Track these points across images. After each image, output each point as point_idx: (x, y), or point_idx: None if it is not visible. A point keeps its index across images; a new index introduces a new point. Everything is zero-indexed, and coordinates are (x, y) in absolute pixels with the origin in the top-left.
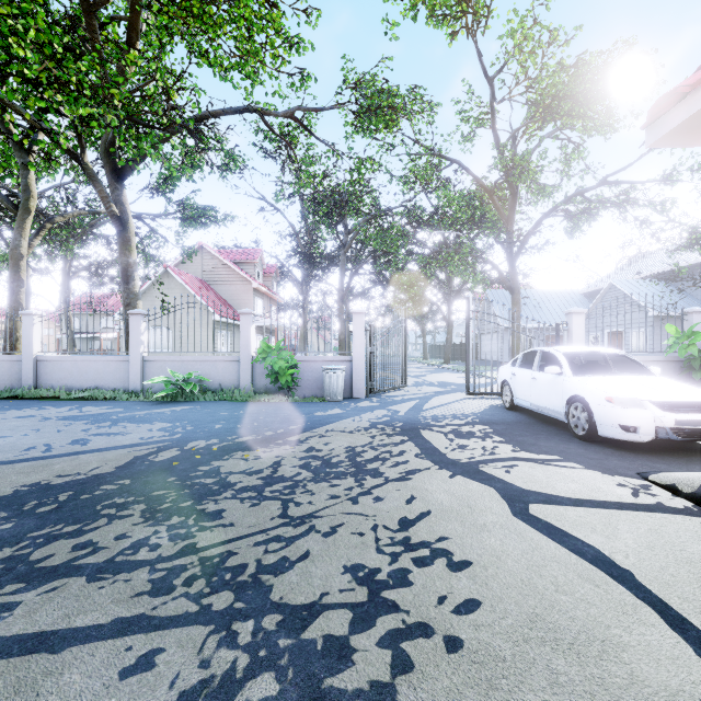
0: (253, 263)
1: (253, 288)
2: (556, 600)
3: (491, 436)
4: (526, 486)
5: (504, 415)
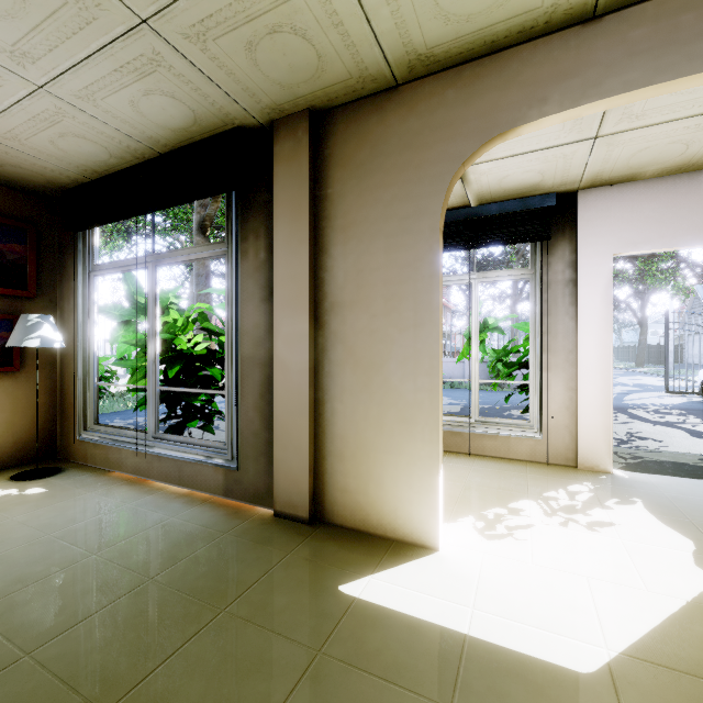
0: None
1: None
2: None
3: (685, 415)
4: None
5: (701, 406)
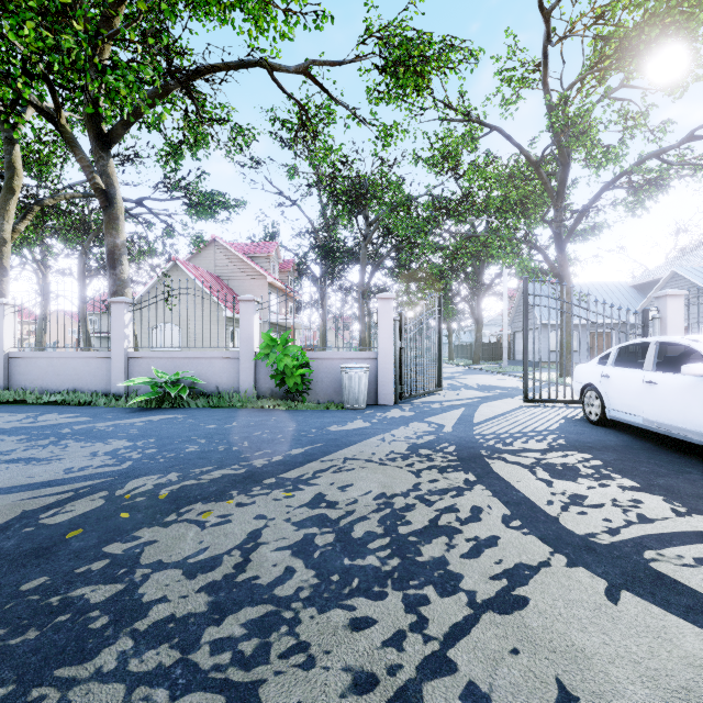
0: (268, 256)
1: (268, 283)
2: None
3: (608, 475)
4: None
5: (596, 434)
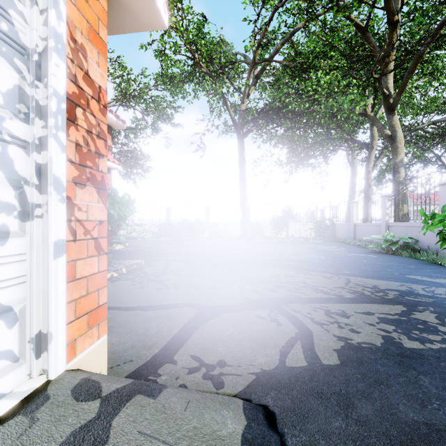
0: None
1: None
2: (131, 296)
3: (426, 341)
4: (226, 315)
5: None
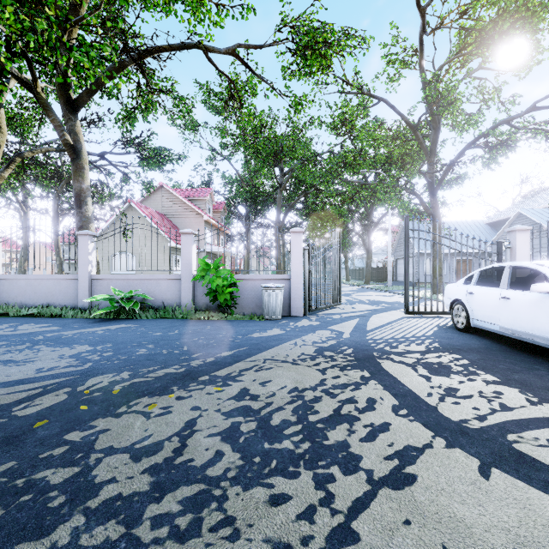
0: (204, 199)
1: (204, 220)
2: None
3: (474, 371)
4: None
5: (463, 338)
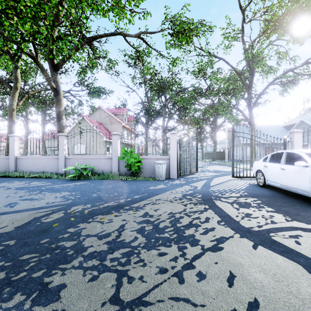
0: (123, 114)
1: (123, 126)
2: None
3: (262, 206)
4: None
5: (261, 190)
